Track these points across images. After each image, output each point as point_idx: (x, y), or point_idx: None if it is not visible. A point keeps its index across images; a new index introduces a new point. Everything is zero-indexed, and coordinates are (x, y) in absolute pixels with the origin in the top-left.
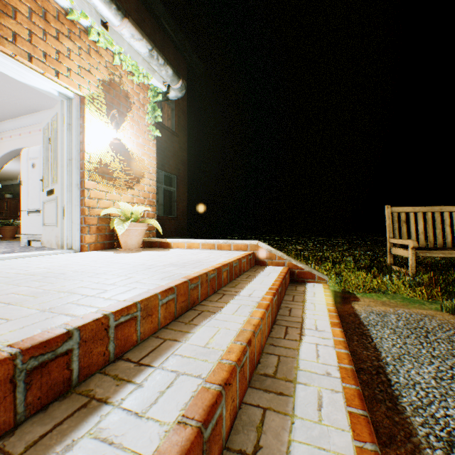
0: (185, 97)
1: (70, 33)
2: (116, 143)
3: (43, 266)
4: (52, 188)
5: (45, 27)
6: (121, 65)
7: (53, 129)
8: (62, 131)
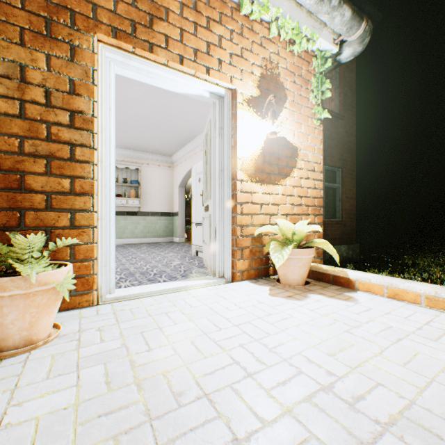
0: (351, 66)
1: (220, 17)
2: (272, 139)
3: (175, 332)
4: (207, 204)
5: (195, 19)
6: (277, 37)
7: (208, 139)
8: (214, 138)
